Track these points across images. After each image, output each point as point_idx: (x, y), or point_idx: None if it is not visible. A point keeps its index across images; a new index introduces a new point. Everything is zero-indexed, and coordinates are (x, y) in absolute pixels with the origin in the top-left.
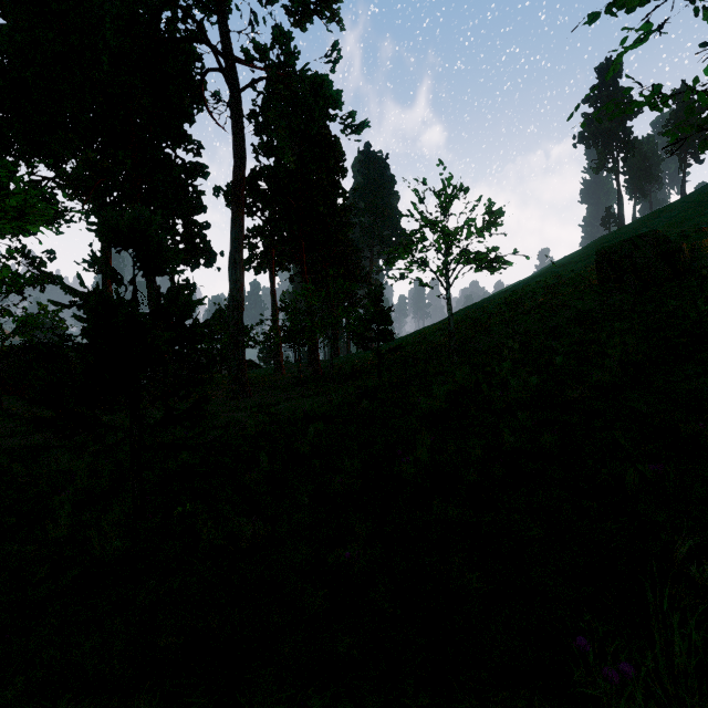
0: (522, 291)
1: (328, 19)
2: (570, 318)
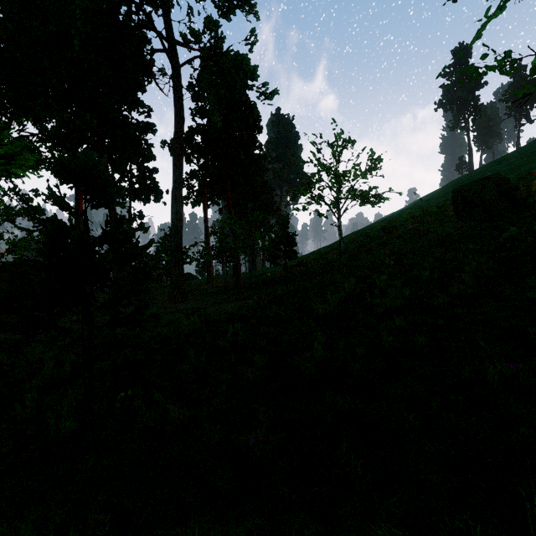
0: (396, 220)
1: (247, 11)
2: (433, 240)
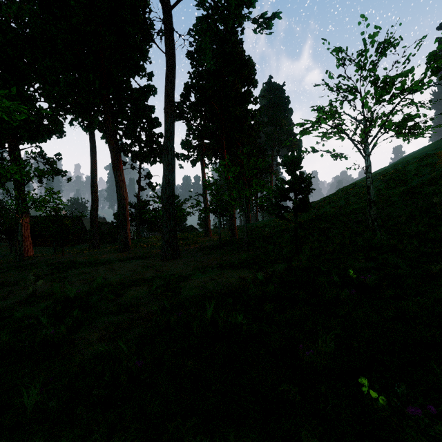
0: (405, 169)
1: None
2: None
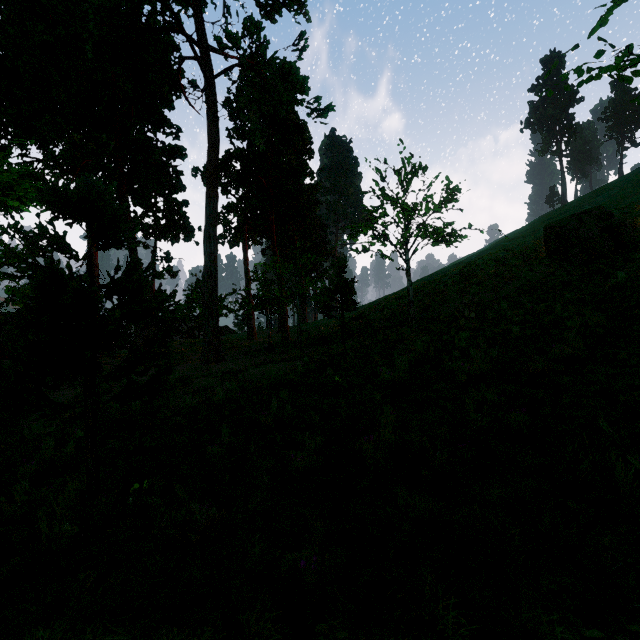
0: (475, 263)
1: (295, 11)
2: (520, 288)
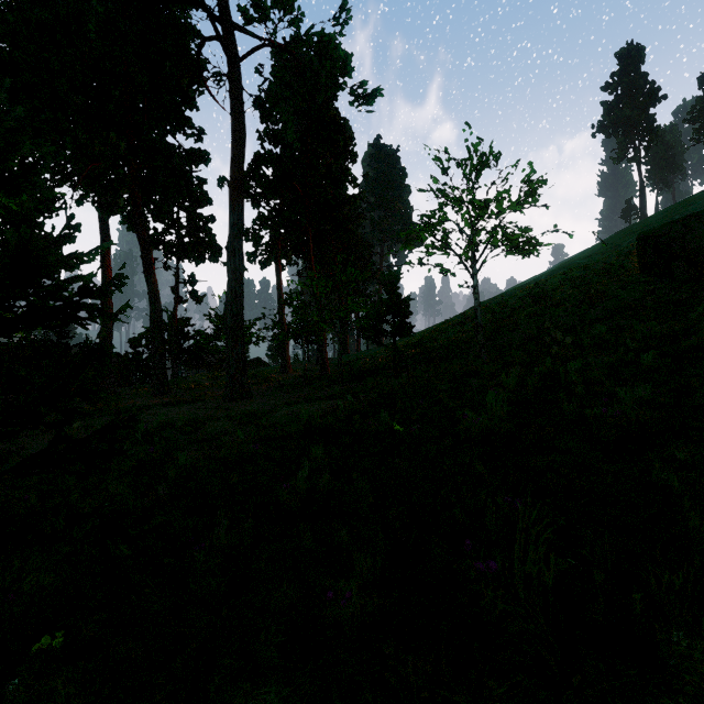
0: (546, 283)
1: None
2: (612, 309)
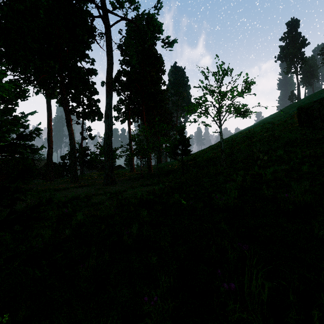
0: (254, 130)
1: None
2: (285, 143)
